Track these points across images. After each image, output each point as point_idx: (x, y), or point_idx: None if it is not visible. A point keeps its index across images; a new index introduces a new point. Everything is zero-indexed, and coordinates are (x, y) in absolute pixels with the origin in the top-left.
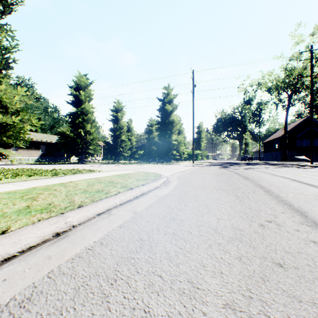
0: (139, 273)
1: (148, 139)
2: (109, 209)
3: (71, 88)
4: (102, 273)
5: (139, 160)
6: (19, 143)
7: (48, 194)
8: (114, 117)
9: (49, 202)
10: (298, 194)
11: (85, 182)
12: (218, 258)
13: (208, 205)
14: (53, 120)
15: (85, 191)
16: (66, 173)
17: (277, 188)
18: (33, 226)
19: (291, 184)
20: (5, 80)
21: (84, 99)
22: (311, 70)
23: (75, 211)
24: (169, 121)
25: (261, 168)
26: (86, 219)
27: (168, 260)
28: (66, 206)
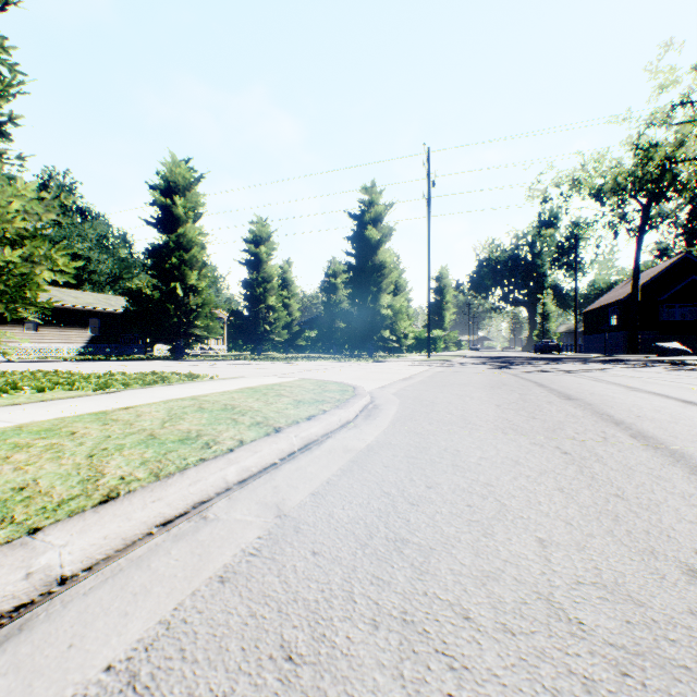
0: None
1: (327, 306)
2: (203, 502)
3: (154, 191)
4: None
5: (307, 351)
6: (26, 313)
7: (45, 447)
8: (252, 256)
9: (24, 480)
10: None
11: (162, 409)
12: None
13: (494, 486)
14: (118, 263)
15: (151, 437)
16: (130, 383)
17: (660, 426)
18: None
19: (690, 414)
20: None
21: (183, 214)
22: None
23: (81, 523)
24: (375, 264)
25: (589, 371)
26: (118, 546)
27: None
28: (65, 497)
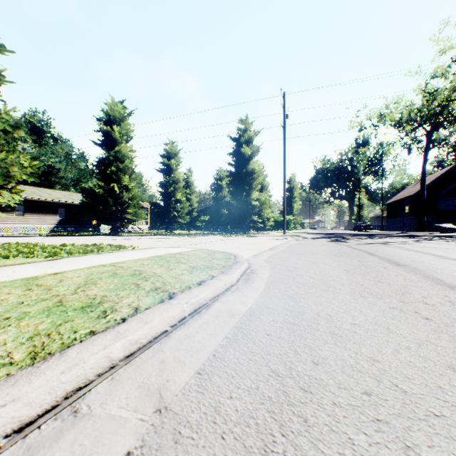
0: None
1: (215, 199)
2: (79, 389)
3: (99, 122)
4: None
5: (202, 229)
6: (5, 203)
7: None
8: (165, 166)
9: None
10: None
11: (83, 275)
12: None
13: (382, 363)
14: (78, 172)
15: (58, 304)
16: (73, 252)
17: None
18: None
19: None
20: None
21: (119, 137)
22: None
23: None
24: (247, 171)
25: (398, 243)
26: None
27: None
28: None
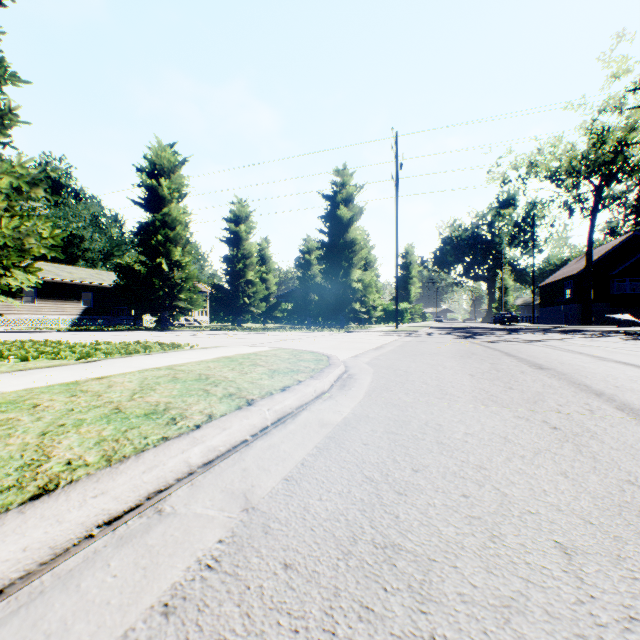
0: None
1: (302, 280)
2: (160, 491)
3: (141, 173)
4: None
5: (283, 322)
6: (16, 286)
7: None
8: (232, 234)
9: None
10: None
11: (135, 380)
12: None
13: (488, 470)
14: (110, 241)
15: (116, 411)
16: (112, 353)
17: None
18: None
19: None
20: None
21: (168, 194)
22: None
23: None
24: (346, 241)
25: (550, 341)
26: (43, 558)
27: None
28: None
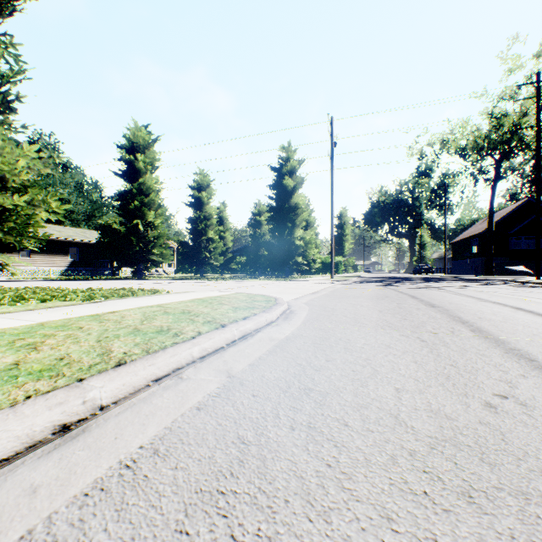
0: (236, 541)
1: (253, 238)
2: (179, 369)
3: (121, 149)
4: (147, 541)
5: (238, 273)
6: (27, 244)
7: (65, 336)
8: (195, 199)
9: (61, 354)
10: (537, 335)
11: (138, 313)
12: (418, 494)
13: (371, 360)
14: (91, 205)
15: (136, 330)
16: (108, 296)
17: (493, 324)
18: (10, 413)
19: (517, 317)
20: (1, 131)
21: (143, 167)
22: (538, 117)
23: (108, 376)
24: (290, 206)
25: (452, 287)
26: (130, 391)
27: (303, 501)
28: (92, 363)
